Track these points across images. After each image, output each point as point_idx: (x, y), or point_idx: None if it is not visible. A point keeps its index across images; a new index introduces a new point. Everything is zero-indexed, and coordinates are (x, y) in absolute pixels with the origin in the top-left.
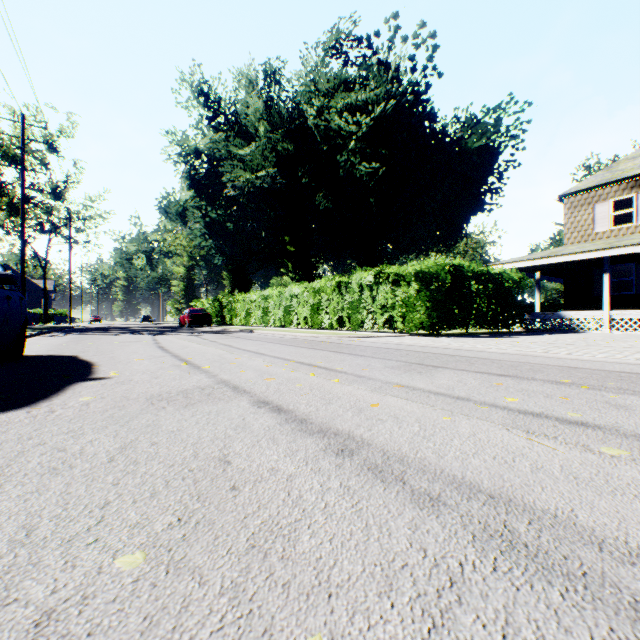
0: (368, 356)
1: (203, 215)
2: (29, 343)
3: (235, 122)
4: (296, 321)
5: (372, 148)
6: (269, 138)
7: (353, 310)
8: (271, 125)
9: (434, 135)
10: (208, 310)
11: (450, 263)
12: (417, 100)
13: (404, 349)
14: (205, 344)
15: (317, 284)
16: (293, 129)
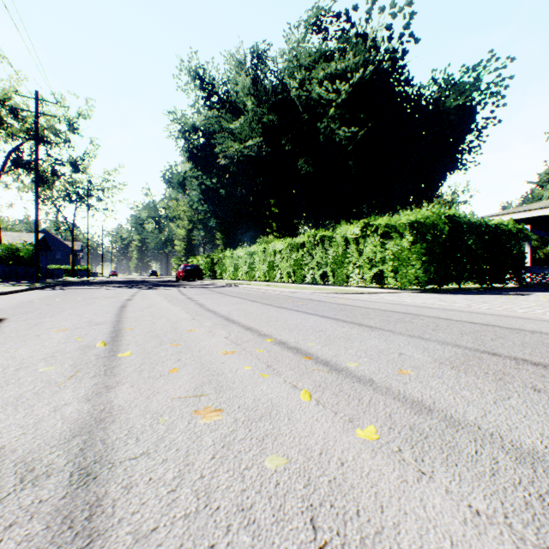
0: (382, 328)
1: (199, 183)
2: (5, 298)
3: (226, 100)
4: (279, 276)
5: (351, 113)
6: (256, 111)
7: (337, 264)
8: (257, 99)
9: (411, 99)
10: (202, 266)
11: (445, 213)
12: (394, 67)
13: (420, 314)
14: (176, 302)
15: (300, 239)
16: (277, 103)
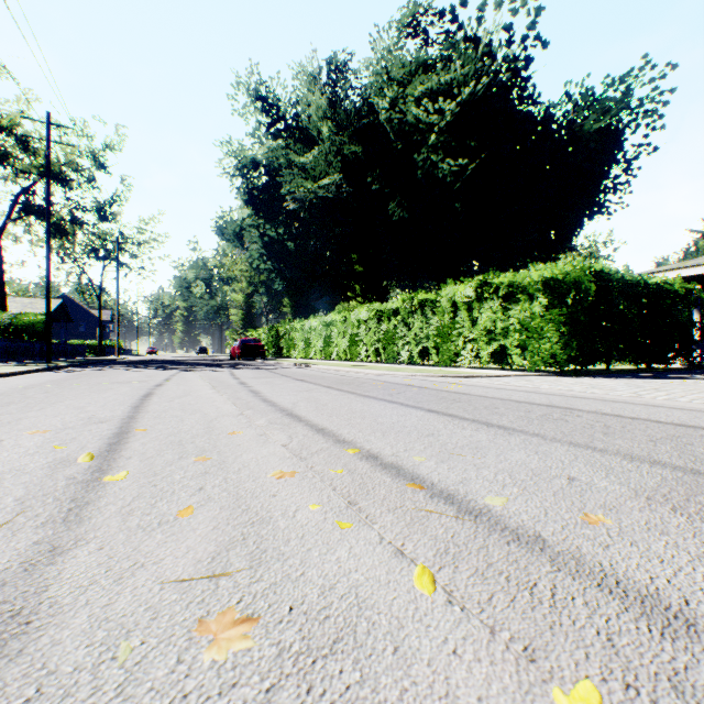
0: (523, 431)
1: (261, 234)
2: None
3: (296, 127)
4: (365, 353)
5: (458, 141)
6: (334, 140)
7: (443, 338)
8: (336, 124)
9: (537, 121)
10: (264, 340)
11: (590, 268)
12: (514, 80)
13: (573, 407)
14: (222, 388)
15: (392, 304)
16: (361, 129)
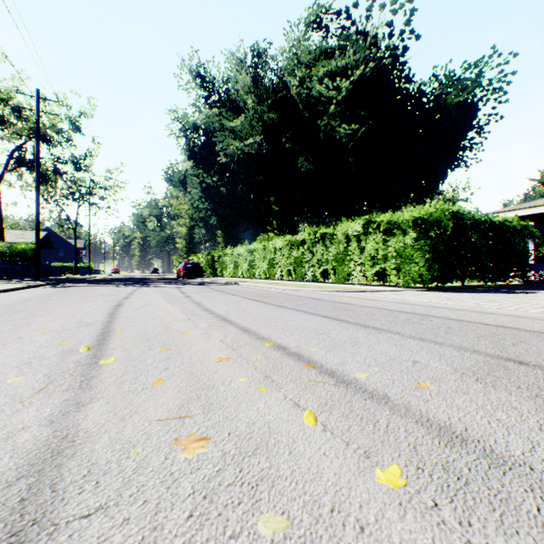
0: (389, 331)
1: (200, 181)
2: (2, 296)
3: (227, 99)
4: (280, 273)
5: (351, 111)
6: (256, 109)
7: (338, 262)
8: (258, 97)
9: (411, 96)
10: (203, 263)
11: (449, 209)
12: (394, 64)
13: (428, 314)
14: (173, 300)
15: (300, 236)
16: (277, 101)
